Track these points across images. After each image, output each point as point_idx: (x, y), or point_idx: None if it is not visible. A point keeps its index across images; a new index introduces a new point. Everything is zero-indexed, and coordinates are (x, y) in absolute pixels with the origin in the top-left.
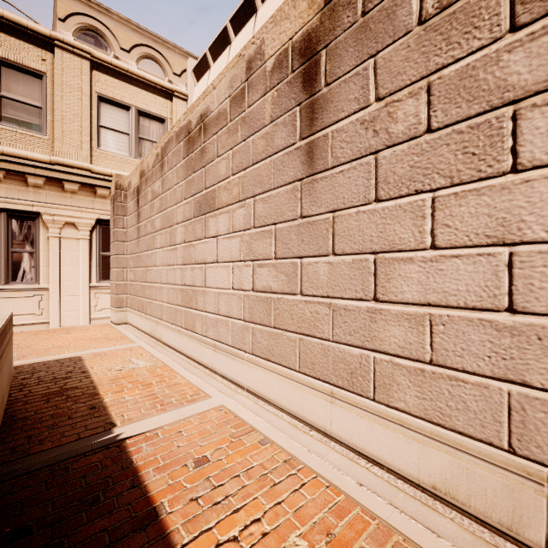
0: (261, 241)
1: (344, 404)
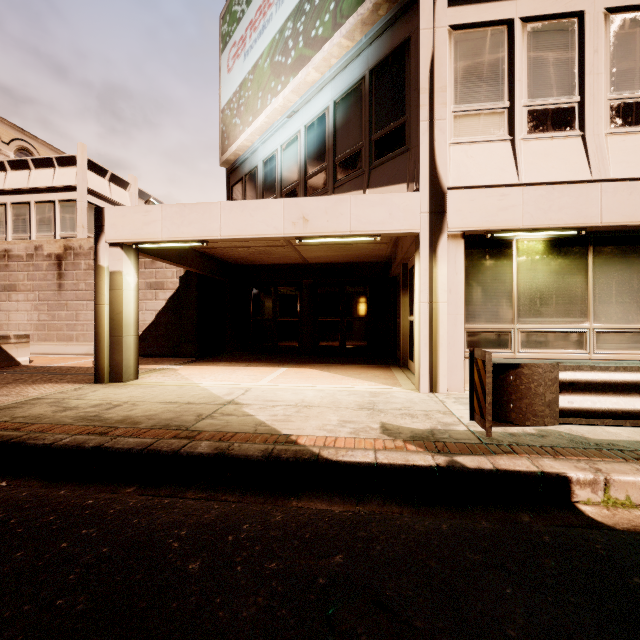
0: (42, 306)
1: (69, 345)
